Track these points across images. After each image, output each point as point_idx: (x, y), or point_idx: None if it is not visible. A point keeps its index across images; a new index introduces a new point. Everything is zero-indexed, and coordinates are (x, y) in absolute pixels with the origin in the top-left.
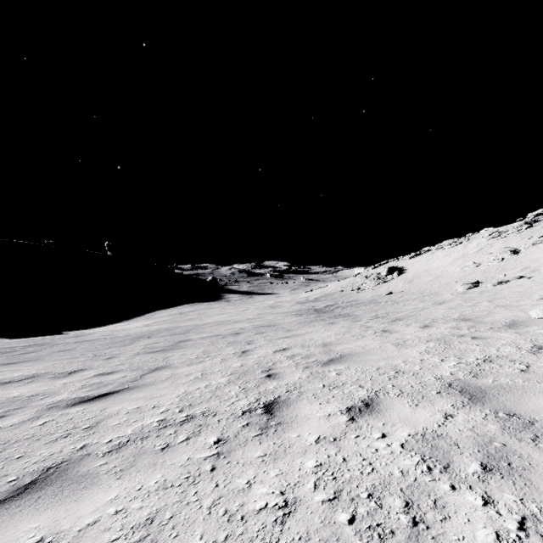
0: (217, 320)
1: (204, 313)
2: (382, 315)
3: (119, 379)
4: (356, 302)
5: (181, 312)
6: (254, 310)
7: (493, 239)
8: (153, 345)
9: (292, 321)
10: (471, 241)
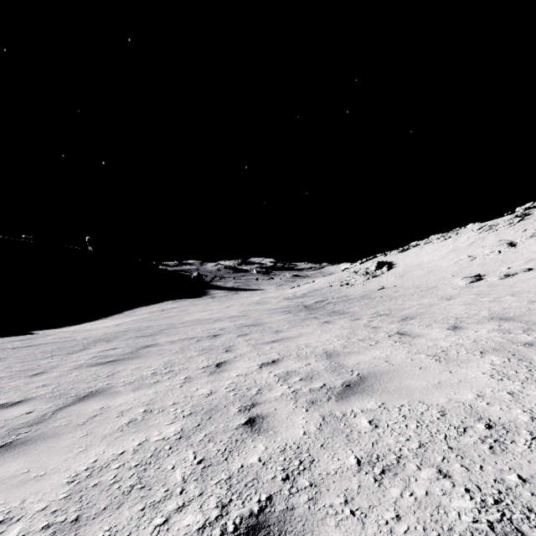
0: (196, 318)
1: (186, 310)
2: (384, 312)
3: (16, 419)
4: (348, 297)
5: (162, 309)
6: (238, 306)
7: (484, 233)
8: (108, 353)
9: (280, 319)
10: (460, 235)
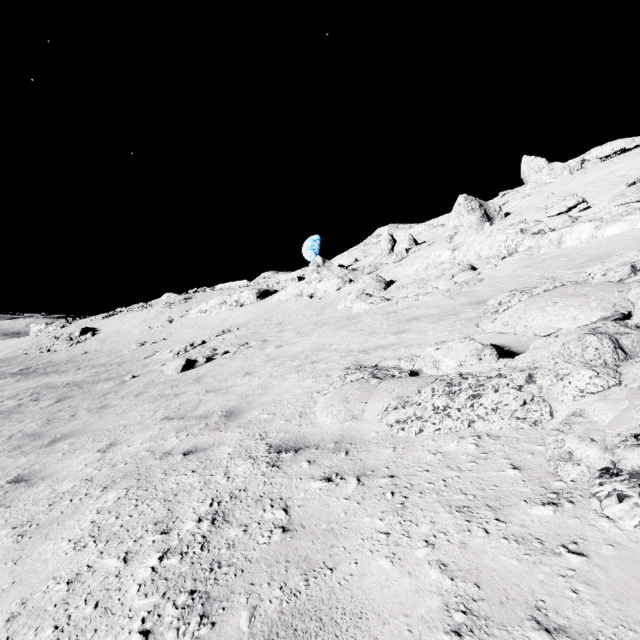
0: None
1: None
2: (84, 367)
3: None
4: (54, 363)
5: None
6: None
7: (166, 308)
8: None
9: (6, 381)
10: (154, 307)
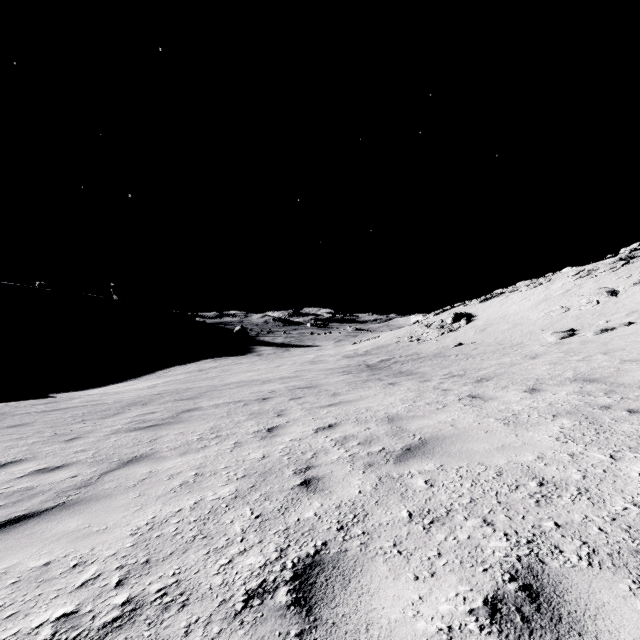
0: (242, 379)
1: (229, 370)
2: (458, 372)
3: (62, 482)
4: (418, 356)
5: (200, 369)
6: (290, 366)
7: (581, 279)
8: (146, 417)
9: (338, 380)
10: (553, 281)
